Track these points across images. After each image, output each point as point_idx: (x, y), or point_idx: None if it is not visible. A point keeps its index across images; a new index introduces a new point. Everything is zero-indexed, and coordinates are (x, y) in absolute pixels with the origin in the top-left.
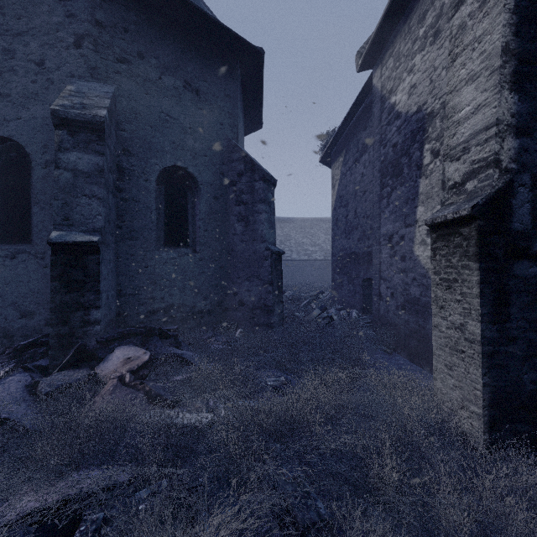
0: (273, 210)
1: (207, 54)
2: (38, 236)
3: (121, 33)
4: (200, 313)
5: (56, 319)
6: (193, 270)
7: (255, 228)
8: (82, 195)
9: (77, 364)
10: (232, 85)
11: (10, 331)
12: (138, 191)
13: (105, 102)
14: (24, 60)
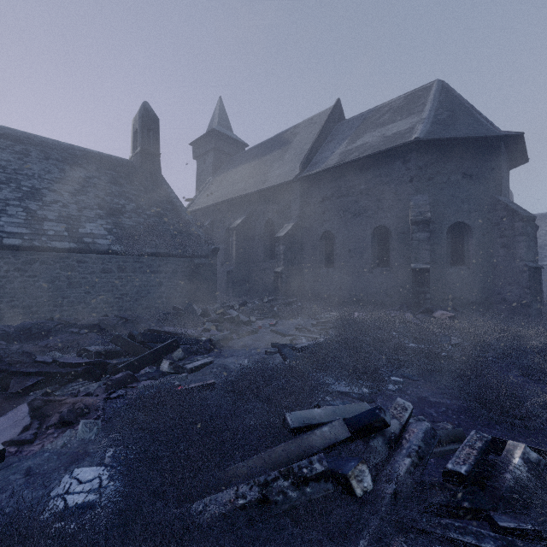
0: (532, 238)
1: (477, 150)
2: (394, 264)
3: (429, 167)
4: (472, 303)
5: (414, 296)
6: (468, 278)
7: (515, 252)
8: (421, 249)
9: (423, 313)
10: (496, 160)
11: (383, 302)
12: (437, 240)
13: (427, 208)
14: (388, 193)
